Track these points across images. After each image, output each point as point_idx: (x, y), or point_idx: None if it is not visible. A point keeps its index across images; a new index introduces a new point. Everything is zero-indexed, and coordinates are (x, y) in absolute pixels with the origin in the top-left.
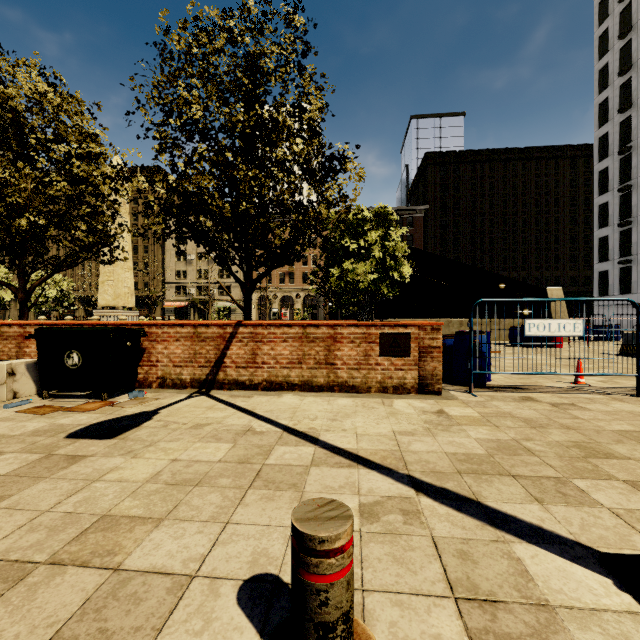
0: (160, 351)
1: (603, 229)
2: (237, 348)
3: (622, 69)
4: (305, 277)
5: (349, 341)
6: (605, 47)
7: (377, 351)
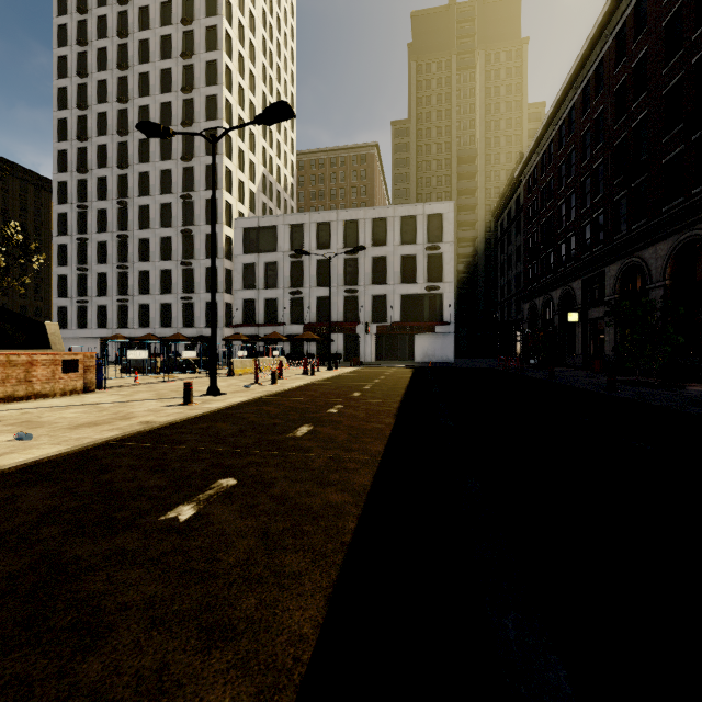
0: None
1: (63, 268)
2: None
3: (81, 137)
4: None
5: (43, 365)
6: (65, 102)
7: (61, 370)
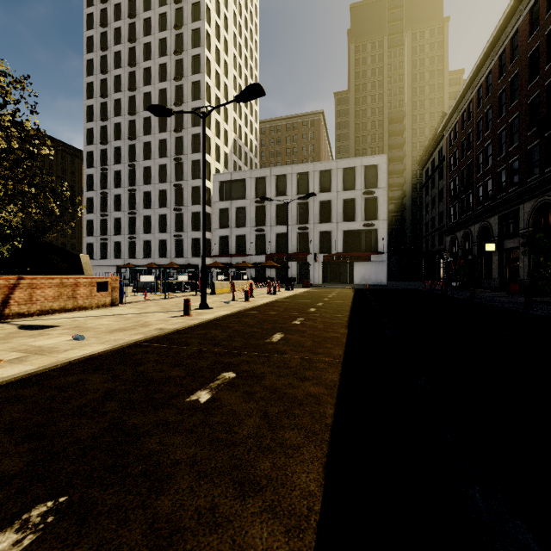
0: None
1: (90, 214)
2: (19, 293)
3: (103, 118)
4: None
5: (84, 286)
6: (91, 93)
7: (96, 290)
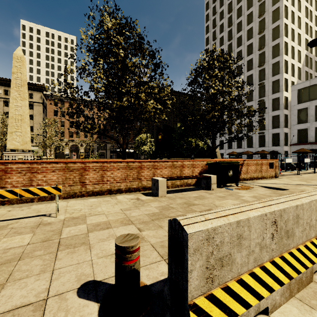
0: None
1: None
2: (244, 168)
3: None
4: (84, 135)
5: (264, 165)
6: None
7: (269, 167)
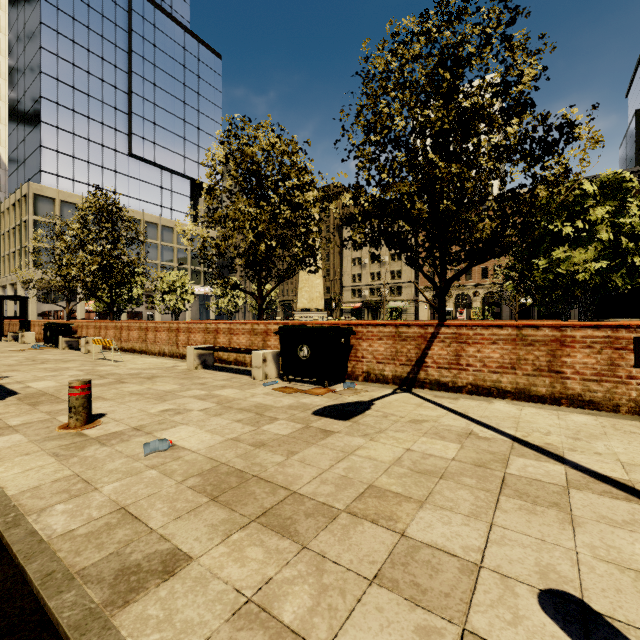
0: (365, 348)
1: None
2: (438, 348)
3: None
4: (484, 272)
5: (584, 346)
6: None
7: (630, 360)
